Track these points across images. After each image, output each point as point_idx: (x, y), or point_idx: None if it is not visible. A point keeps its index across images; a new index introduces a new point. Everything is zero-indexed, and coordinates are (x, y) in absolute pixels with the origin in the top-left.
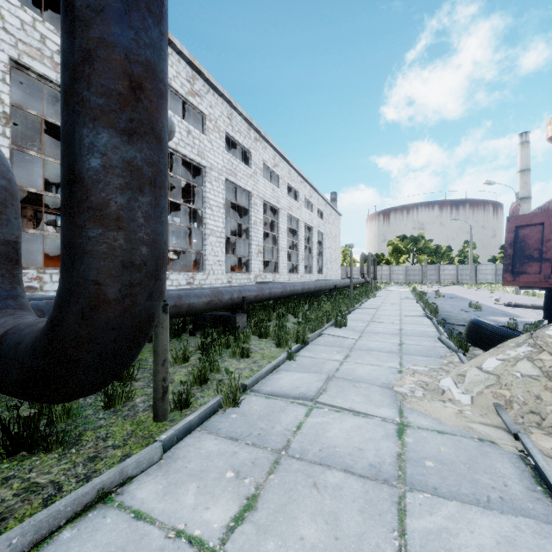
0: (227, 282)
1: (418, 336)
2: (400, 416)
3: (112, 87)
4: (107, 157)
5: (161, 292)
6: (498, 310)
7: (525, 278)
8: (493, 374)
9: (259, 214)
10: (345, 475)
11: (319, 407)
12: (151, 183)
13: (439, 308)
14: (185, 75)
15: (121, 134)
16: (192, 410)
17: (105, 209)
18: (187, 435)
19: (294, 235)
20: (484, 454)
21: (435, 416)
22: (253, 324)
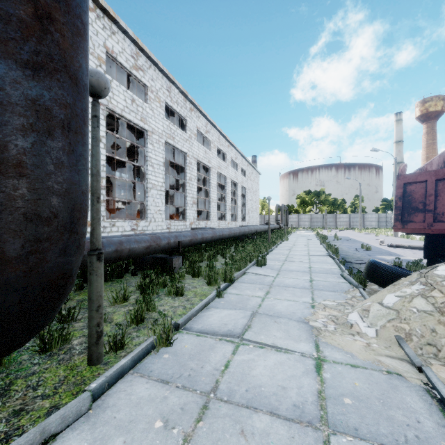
0: (166, 228)
1: (325, 273)
2: (317, 350)
3: (11, 11)
4: (4, 92)
5: (79, 246)
6: (383, 250)
7: (412, 225)
8: (393, 309)
9: (193, 171)
10: (271, 419)
11: (245, 344)
12: (63, 126)
13: (338, 248)
14: (129, 51)
15: (23, 67)
16: (127, 351)
17: (2, 152)
18: (119, 379)
19: (223, 189)
20: (394, 387)
21: (348, 350)
22: (187, 265)
